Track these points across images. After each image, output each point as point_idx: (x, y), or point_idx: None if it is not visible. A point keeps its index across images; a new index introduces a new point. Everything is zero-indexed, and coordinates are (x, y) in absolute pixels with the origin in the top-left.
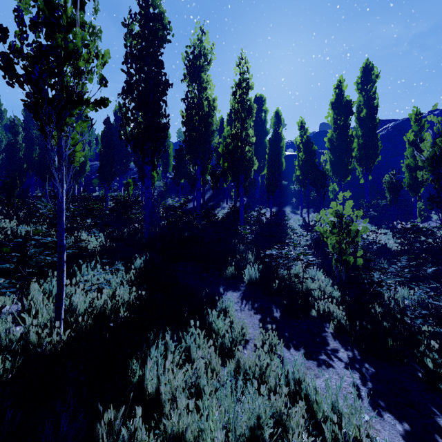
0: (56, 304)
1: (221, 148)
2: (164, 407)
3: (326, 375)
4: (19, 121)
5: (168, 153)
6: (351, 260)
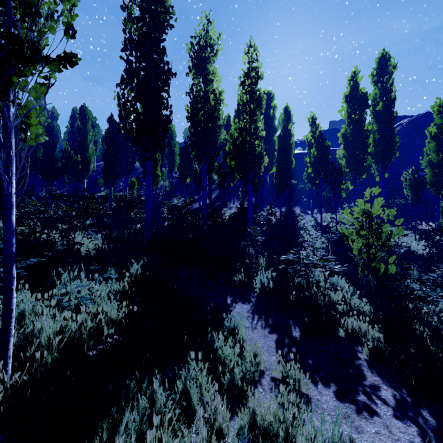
0: None
1: (228, 146)
2: None
3: (371, 428)
4: None
5: (173, 152)
6: (382, 267)
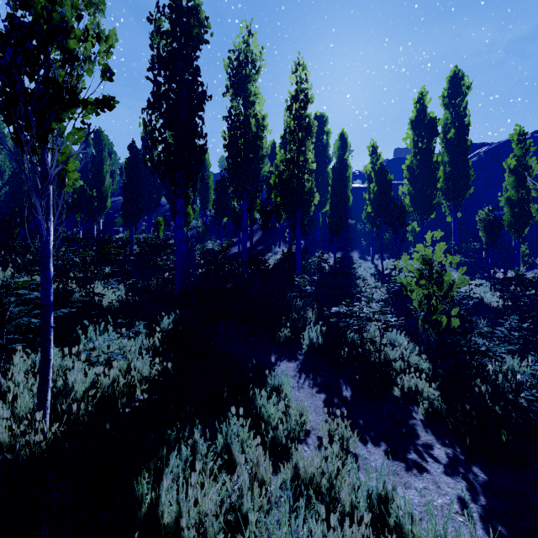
0: (38, 387)
1: (272, 179)
2: None
3: (419, 484)
4: None
5: (207, 186)
6: (444, 321)
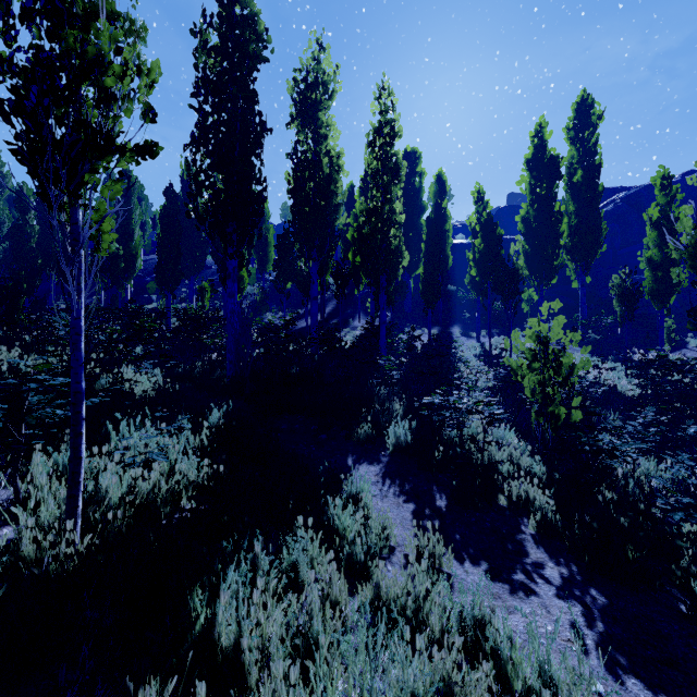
0: (68, 490)
1: (350, 233)
2: (249, 672)
3: (525, 609)
4: (30, 191)
5: (266, 241)
6: (563, 413)
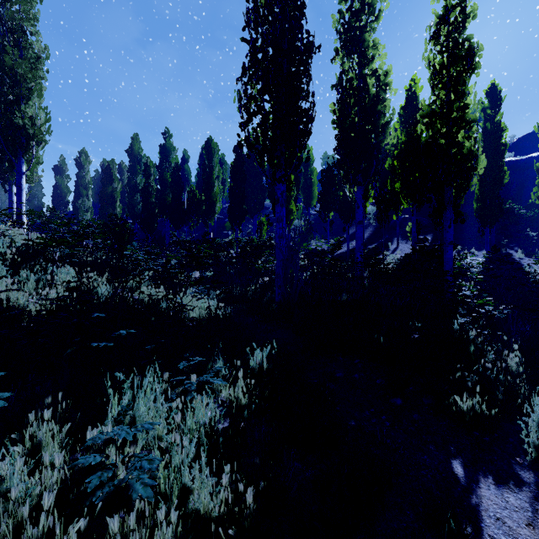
0: None
1: (388, 163)
2: None
3: None
4: (151, 162)
5: (310, 182)
6: None
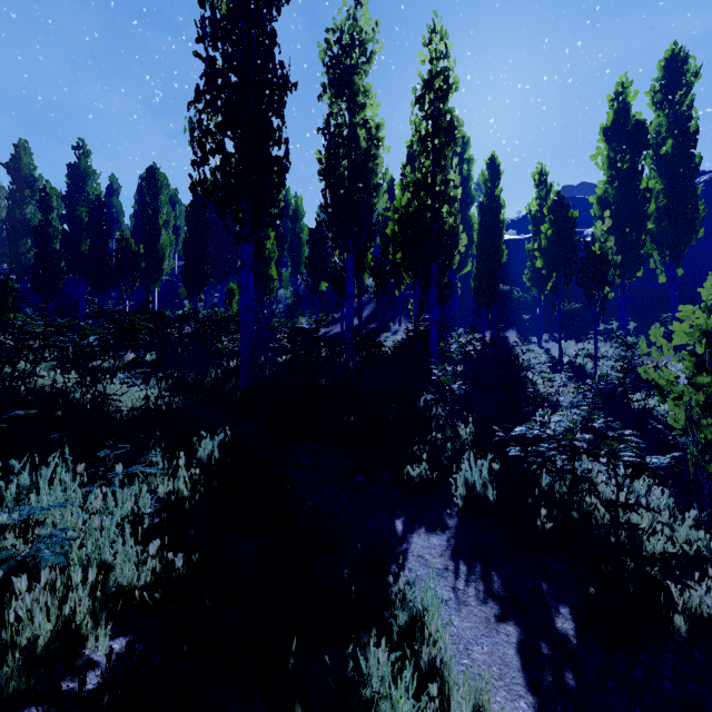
0: None
1: (390, 228)
2: None
3: None
4: (53, 190)
5: (300, 242)
6: None
